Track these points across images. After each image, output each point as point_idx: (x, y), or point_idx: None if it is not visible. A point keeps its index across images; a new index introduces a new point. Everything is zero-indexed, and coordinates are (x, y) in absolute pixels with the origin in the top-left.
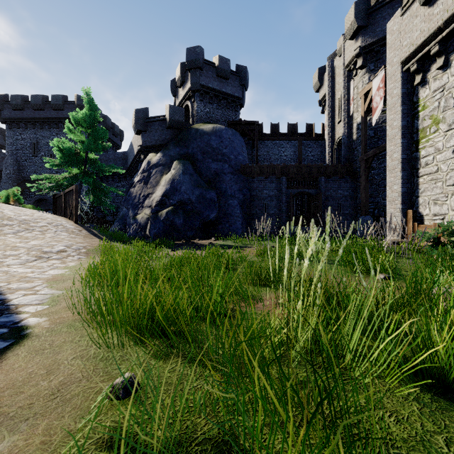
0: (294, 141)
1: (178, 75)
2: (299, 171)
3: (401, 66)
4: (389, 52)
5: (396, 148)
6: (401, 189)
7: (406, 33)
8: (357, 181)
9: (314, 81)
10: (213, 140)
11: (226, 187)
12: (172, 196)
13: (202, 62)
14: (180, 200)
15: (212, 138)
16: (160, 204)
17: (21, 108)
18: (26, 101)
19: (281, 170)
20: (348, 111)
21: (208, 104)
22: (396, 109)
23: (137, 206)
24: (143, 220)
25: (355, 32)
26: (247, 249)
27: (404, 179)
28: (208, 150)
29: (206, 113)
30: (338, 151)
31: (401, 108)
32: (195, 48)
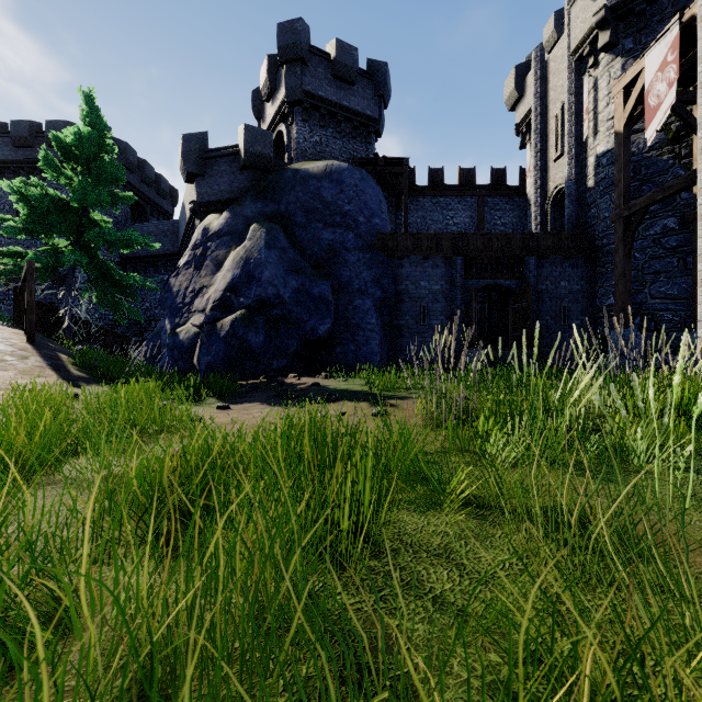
0: (470, 198)
1: (264, 78)
2: (486, 245)
3: None
4: None
5: None
6: None
7: None
8: (596, 265)
9: (507, 90)
10: (325, 189)
11: (350, 275)
12: (243, 290)
13: (306, 49)
14: (260, 297)
15: (324, 185)
16: (221, 306)
17: None
18: (3, 132)
19: (453, 244)
20: (578, 135)
21: (318, 129)
22: None
23: (181, 310)
24: (189, 338)
25: None
26: (403, 404)
27: None
28: (316, 206)
29: (314, 145)
30: (554, 213)
31: None
32: (293, 23)
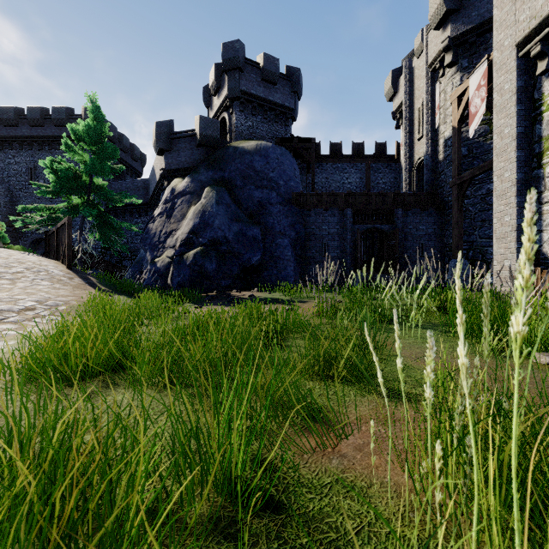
0: (360, 164)
1: (212, 79)
2: (368, 201)
3: (516, 50)
4: (497, 33)
5: (509, 164)
6: (516, 221)
7: (524, 3)
8: (444, 215)
9: (386, 87)
10: (256, 161)
11: (274, 222)
12: (201, 233)
13: (243, 61)
14: (212, 238)
15: (255, 159)
16: (186, 244)
17: (14, 124)
18: (21, 115)
19: (345, 200)
20: (432, 124)
21: (251, 116)
22: (509, 110)
23: (157, 246)
24: (164, 265)
25: (442, 18)
26: (303, 305)
27: (521, 206)
28: (250, 173)
29: (248, 128)
30: (418, 176)
31: (516, 109)
32: (233, 43)
